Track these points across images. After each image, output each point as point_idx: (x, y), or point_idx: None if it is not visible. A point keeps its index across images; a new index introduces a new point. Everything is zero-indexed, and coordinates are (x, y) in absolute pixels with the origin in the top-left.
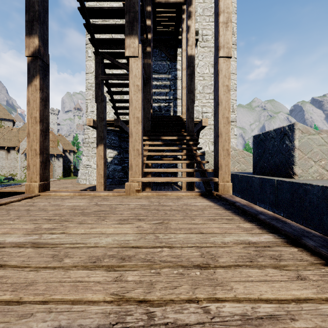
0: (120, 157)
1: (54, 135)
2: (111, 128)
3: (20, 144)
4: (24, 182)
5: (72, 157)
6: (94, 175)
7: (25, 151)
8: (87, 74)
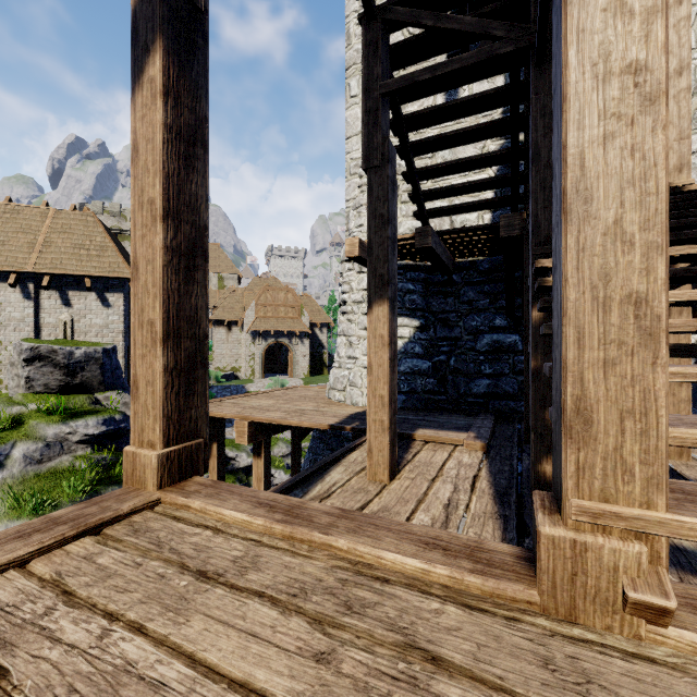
0: (426, 337)
1: (295, 295)
2: (405, 262)
3: (244, 315)
4: (250, 383)
5: (324, 337)
6: (362, 382)
7: (251, 327)
8: (348, 139)
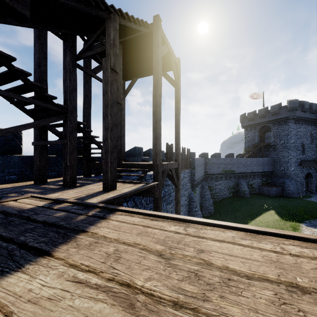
0: None
1: None
2: None
3: None
4: None
5: None
6: None
7: None
8: None
